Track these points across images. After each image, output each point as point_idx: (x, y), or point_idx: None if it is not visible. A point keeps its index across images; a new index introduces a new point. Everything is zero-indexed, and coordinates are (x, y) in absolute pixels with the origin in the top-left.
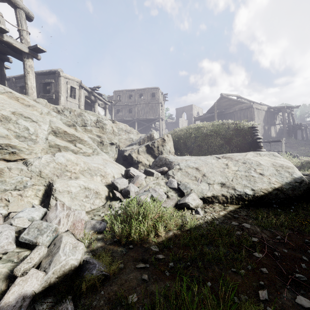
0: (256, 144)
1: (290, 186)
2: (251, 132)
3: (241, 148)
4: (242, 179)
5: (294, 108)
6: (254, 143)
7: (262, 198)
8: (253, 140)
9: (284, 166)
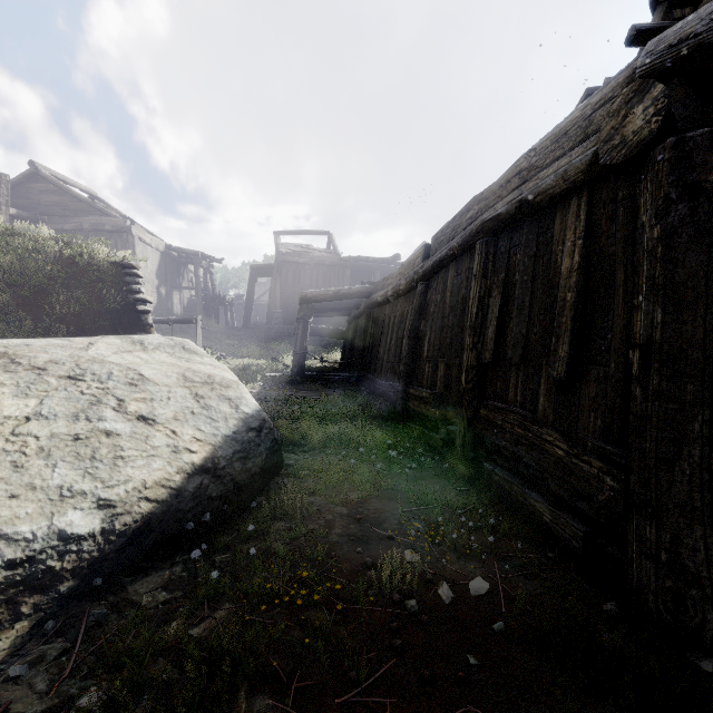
0: (136, 318)
1: (237, 448)
2: (121, 281)
3: (85, 327)
4: (55, 461)
5: (216, 261)
6: (128, 315)
7: (149, 527)
8: (125, 304)
9: (216, 382)
